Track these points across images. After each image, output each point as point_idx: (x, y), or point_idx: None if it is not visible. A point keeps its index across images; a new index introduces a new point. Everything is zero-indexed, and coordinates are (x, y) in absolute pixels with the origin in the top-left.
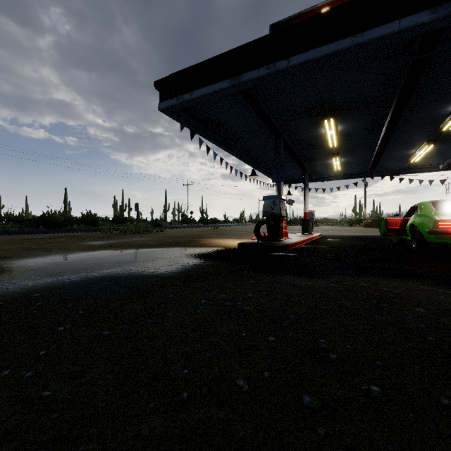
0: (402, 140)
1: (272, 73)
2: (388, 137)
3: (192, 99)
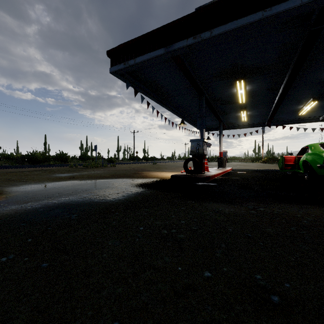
0: (294, 98)
1: (198, 42)
2: (284, 95)
3: (136, 63)
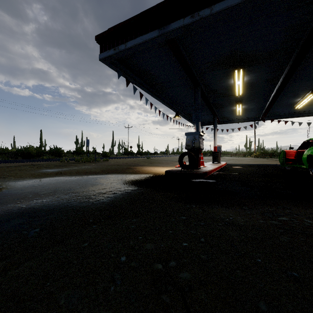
0: (292, 90)
1: (196, 21)
2: (283, 87)
3: (127, 48)
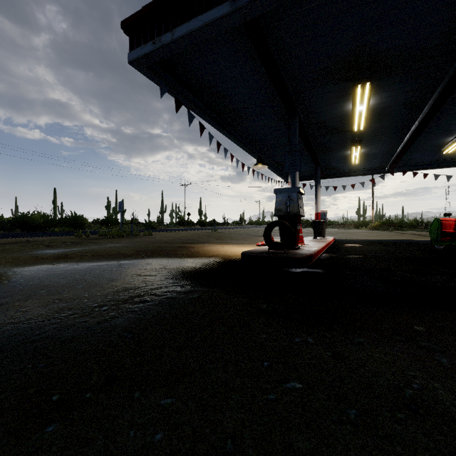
0: (444, 122)
1: None
2: (431, 116)
3: (175, 39)
